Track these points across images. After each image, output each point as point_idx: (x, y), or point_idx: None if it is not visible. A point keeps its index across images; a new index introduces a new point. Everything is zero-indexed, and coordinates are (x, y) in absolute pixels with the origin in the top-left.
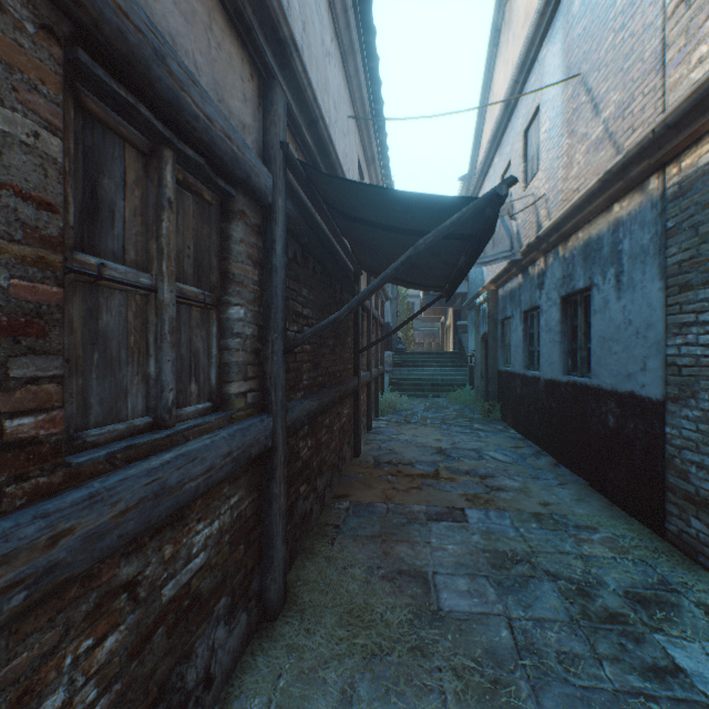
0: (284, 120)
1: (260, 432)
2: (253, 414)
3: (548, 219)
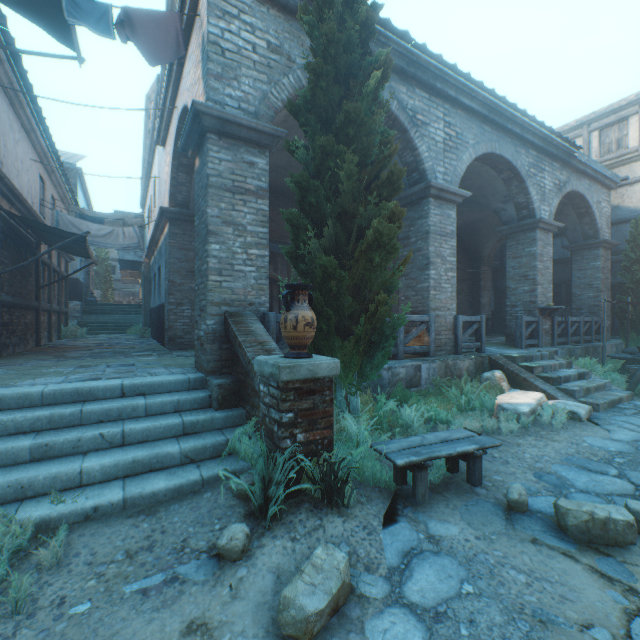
0: (0, 196)
1: None
2: None
3: None
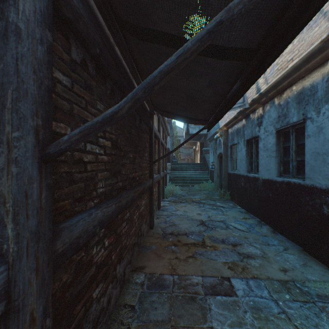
0: None
1: None
2: None
3: (266, 84)
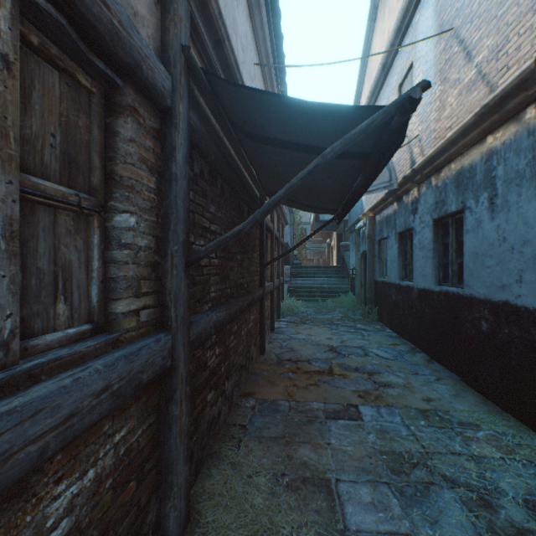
0: (186, 25)
1: (155, 353)
2: (148, 333)
3: (422, 155)
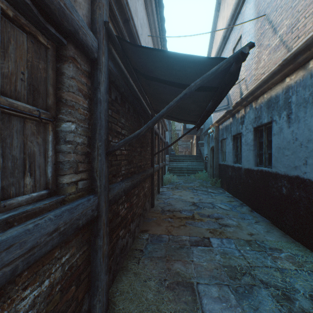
0: (106, 9)
1: (87, 208)
2: (83, 195)
3: (247, 90)
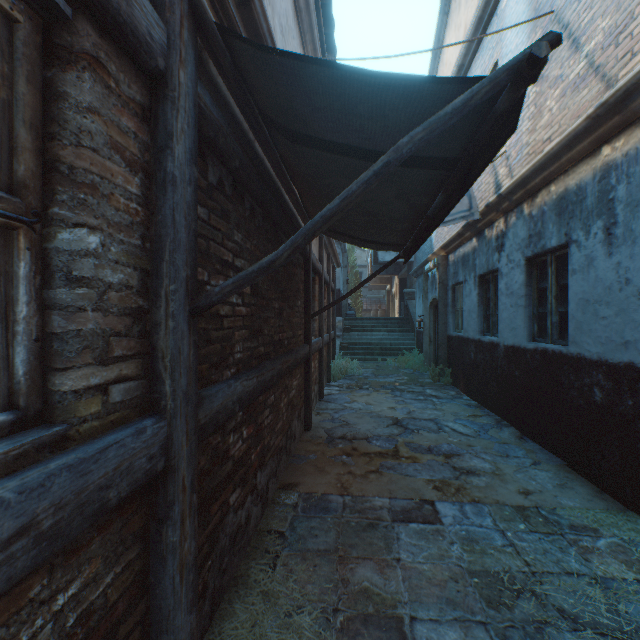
0: None
1: (135, 453)
2: (125, 420)
3: (510, 177)
